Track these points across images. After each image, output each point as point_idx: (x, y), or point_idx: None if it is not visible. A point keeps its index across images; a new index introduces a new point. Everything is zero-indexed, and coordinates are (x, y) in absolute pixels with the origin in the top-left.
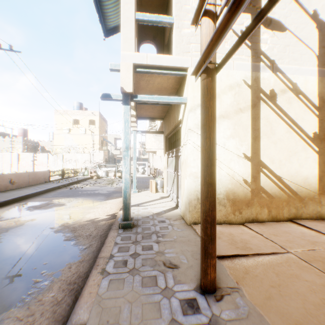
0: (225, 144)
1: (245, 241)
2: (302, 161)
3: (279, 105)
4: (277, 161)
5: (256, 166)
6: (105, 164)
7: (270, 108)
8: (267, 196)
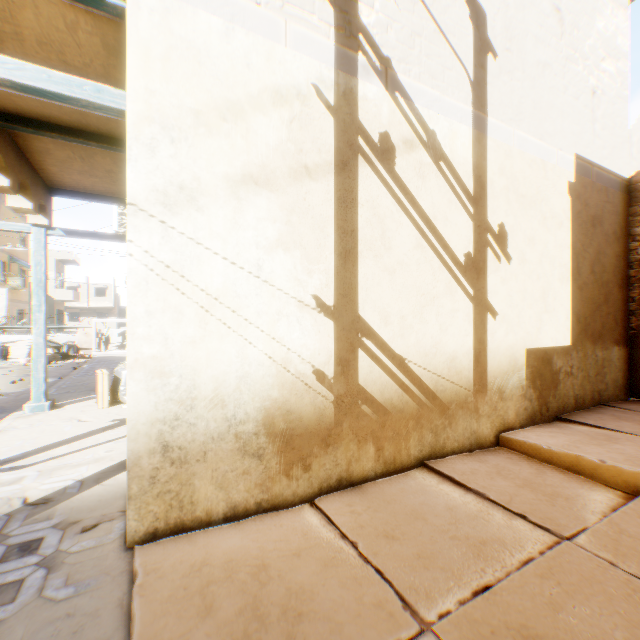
0: (262, 266)
1: (297, 602)
2: (447, 319)
3: (401, 178)
4: (396, 319)
5: (347, 332)
6: (5, 325)
7: (382, 181)
8: (374, 410)
